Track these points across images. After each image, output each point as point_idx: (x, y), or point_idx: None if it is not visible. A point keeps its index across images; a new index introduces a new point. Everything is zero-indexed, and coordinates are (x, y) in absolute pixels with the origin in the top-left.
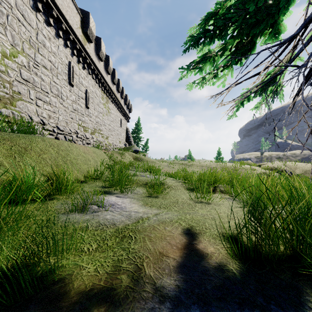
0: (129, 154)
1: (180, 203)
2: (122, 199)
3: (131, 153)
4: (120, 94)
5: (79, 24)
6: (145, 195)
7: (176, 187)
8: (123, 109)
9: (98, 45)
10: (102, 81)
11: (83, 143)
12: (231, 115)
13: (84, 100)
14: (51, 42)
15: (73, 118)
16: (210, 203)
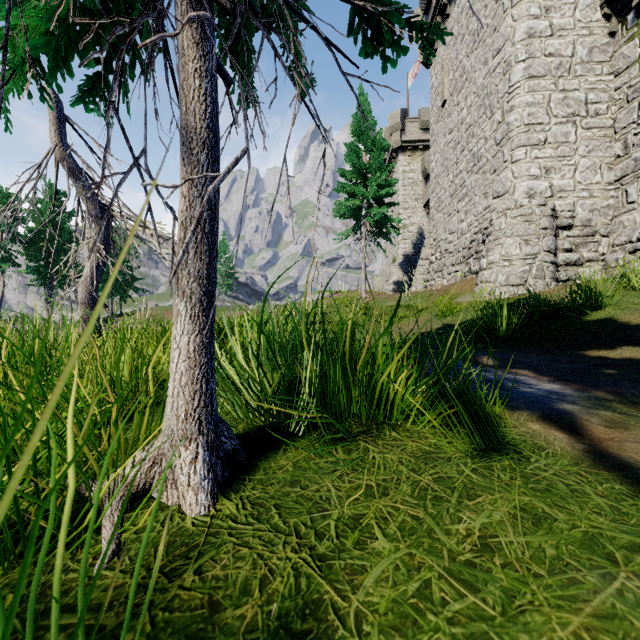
0: None
1: None
2: None
3: None
4: None
5: None
6: None
7: None
8: None
9: None
10: None
11: None
12: None
13: None
14: None
15: None
16: None
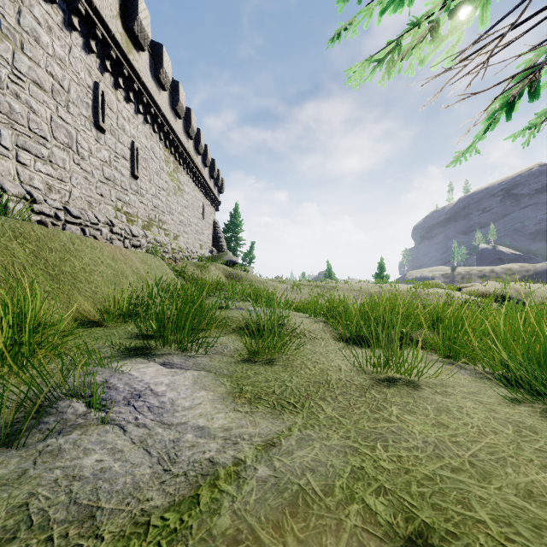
0: (218, 268)
1: (335, 386)
2: (172, 375)
3: (221, 266)
4: (202, 157)
5: (117, 10)
6: (239, 358)
7: (313, 334)
8: (207, 187)
9: (157, 58)
10: (165, 129)
11: (124, 244)
12: (467, 148)
13: (128, 161)
14: (54, 35)
15: (105, 196)
16: (415, 382)
